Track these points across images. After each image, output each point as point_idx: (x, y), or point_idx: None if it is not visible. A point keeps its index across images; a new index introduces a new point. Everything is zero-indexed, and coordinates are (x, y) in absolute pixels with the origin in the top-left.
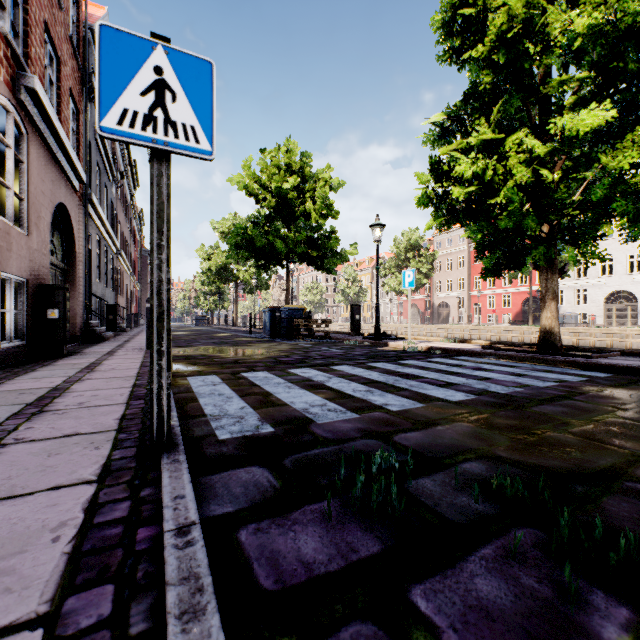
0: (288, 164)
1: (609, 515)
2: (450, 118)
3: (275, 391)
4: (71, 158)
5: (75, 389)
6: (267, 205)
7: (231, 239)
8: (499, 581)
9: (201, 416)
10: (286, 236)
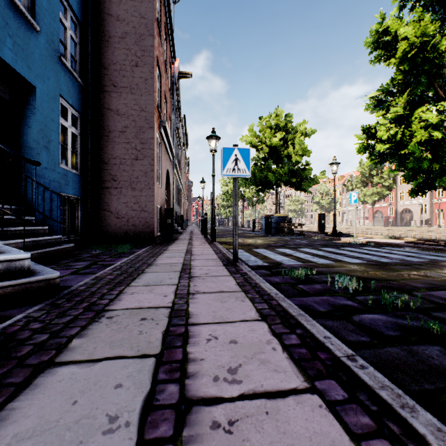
0: (276, 124)
1: (370, 284)
2: (383, 93)
3: (268, 255)
4: (171, 148)
5: (194, 250)
6: (263, 152)
7: None
8: (321, 286)
9: (241, 260)
10: (275, 171)
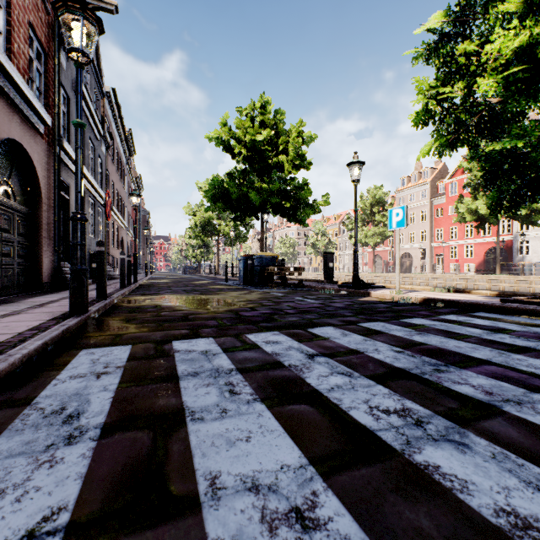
0: (262, 120)
1: None
2: (452, 20)
3: (197, 406)
4: (21, 90)
5: None
6: (242, 159)
7: (208, 192)
8: None
9: None
10: (260, 187)
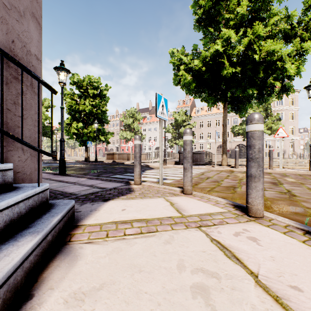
0: None
1: None
2: None
3: None
4: None
5: None
6: None
7: None
8: None
9: None
10: None
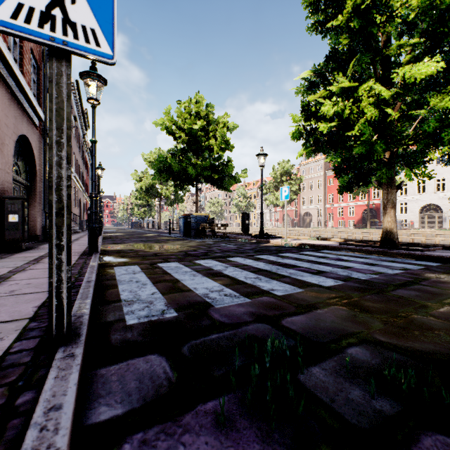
0: (197, 112)
1: None
2: (315, 75)
3: (182, 278)
4: (31, 100)
5: (14, 278)
6: (182, 141)
7: (155, 165)
8: None
9: (116, 301)
10: (195, 163)
